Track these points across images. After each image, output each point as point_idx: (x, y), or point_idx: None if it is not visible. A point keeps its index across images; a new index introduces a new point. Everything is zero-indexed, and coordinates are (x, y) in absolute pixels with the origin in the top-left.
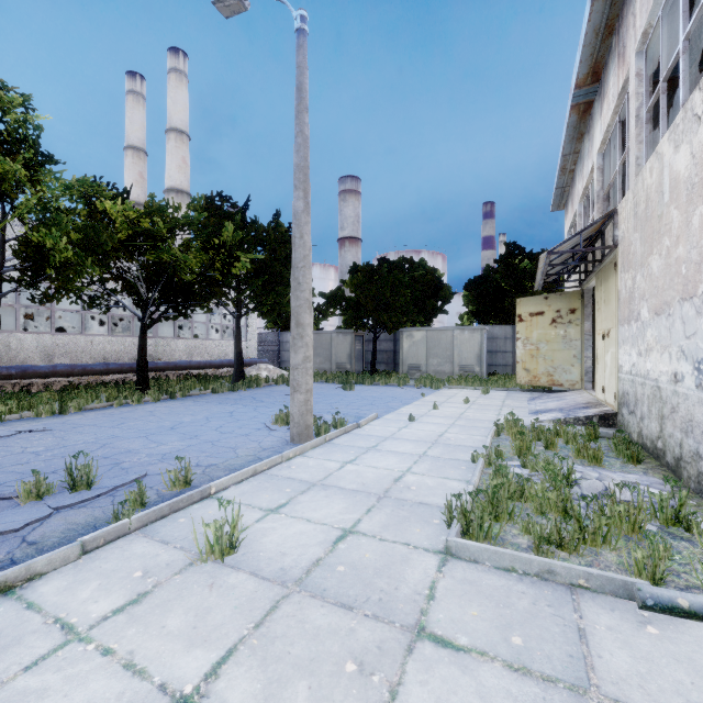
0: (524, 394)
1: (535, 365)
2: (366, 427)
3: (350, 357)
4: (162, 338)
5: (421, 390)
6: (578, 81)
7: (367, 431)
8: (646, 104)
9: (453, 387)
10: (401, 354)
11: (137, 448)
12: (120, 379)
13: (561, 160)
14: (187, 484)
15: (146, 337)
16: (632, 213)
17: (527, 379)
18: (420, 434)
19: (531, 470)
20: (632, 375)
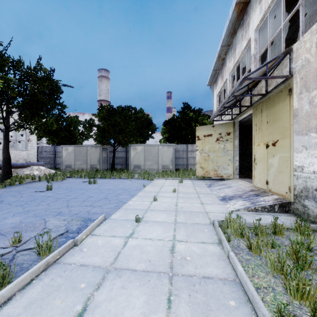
0: (201, 182)
1: (207, 165)
2: (86, 243)
3: (99, 161)
4: None
5: (142, 181)
6: None
7: (84, 252)
8: None
9: (160, 178)
10: (130, 159)
11: None
12: None
13: (220, 50)
14: None
15: None
16: None
17: (202, 173)
18: (149, 250)
19: None
20: None
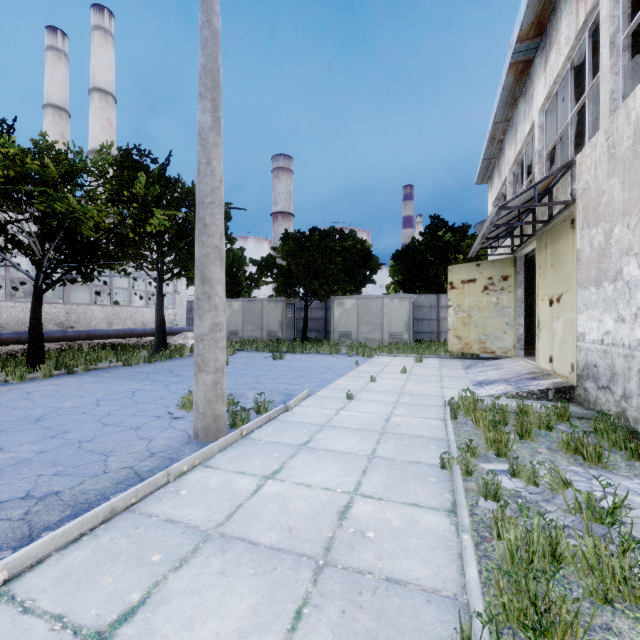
0: (456, 362)
1: (467, 332)
2: (296, 410)
3: (282, 325)
4: (74, 305)
5: (353, 358)
6: (521, 33)
7: (297, 415)
8: (624, 28)
9: (385, 354)
10: (332, 322)
11: None
12: (21, 350)
13: (492, 129)
14: None
15: (41, 302)
16: (604, 157)
17: (459, 346)
18: (362, 418)
19: (527, 483)
20: (604, 344)
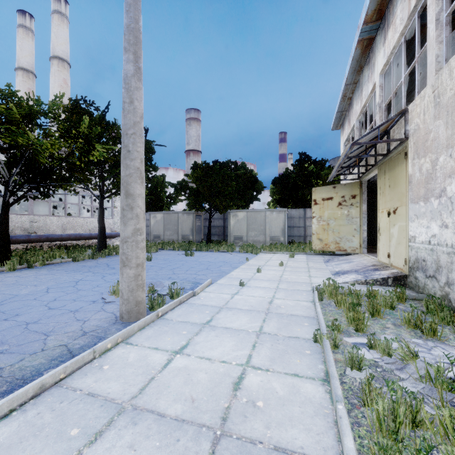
0: (319, 257)
1: (326, 236)
2: (201, 295)
3: (192, 231)
4: (37, 216)
5: (244, 255)
6: (366, 17)
7: (202, 299)
8: (446, 9)
9: (267, 252)
10: (229, 228)
11: None
12: None
13: (344, 89)
14: None
15: (8, 213)
16: (431, 105)
17: (320, 246)
18: (251, 301)
19: (382, 354)
20: (431, 244)
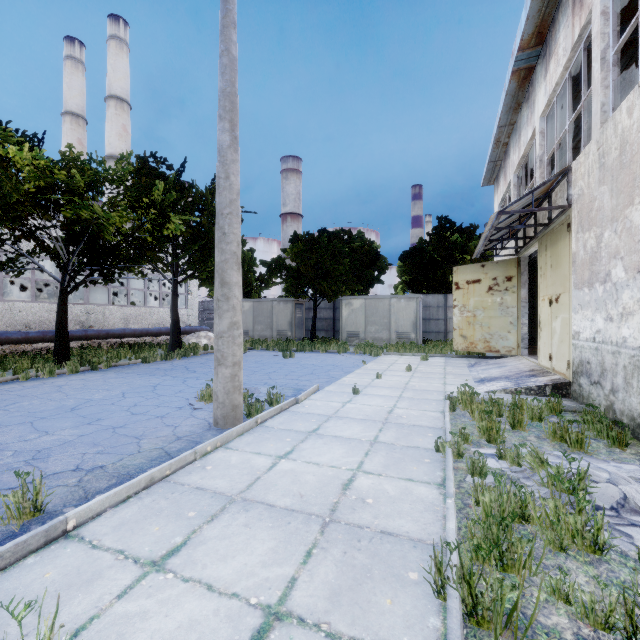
0: (461, 361)
1: (472, 331)
2: (306, 403)
3: (291, 325)
4: (94, 305)
5: (361, 357)
6: (522, 42)
7: (307, 407)
8: (613, 45)
9: (391, 353)
10: (340, 321)
11: (7, 442)
12: (45, 348)
13: (497, 132)
14: (36, 512)
15: (66, 303)
16: (596, 166)
17: (464, 345)
18: (367, 410)
19: (511, 463)
20: (596, 342)
